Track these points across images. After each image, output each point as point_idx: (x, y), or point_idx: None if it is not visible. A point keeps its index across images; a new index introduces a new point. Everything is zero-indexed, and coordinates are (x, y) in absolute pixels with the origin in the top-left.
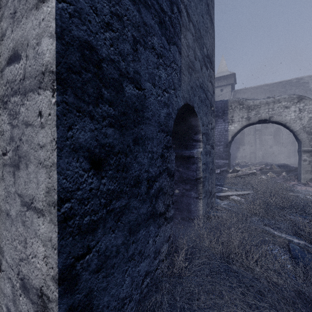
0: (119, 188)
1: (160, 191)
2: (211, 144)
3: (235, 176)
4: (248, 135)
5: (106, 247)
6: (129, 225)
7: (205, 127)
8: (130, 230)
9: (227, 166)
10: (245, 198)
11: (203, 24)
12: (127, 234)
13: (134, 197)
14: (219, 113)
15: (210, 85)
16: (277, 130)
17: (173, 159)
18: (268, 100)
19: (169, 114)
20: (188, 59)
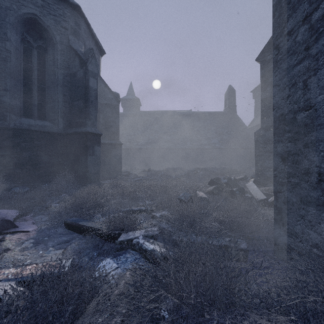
0: (293, 172)
1: None
2: None
3: None
4: None
5: (287, 196)
6: (300, 196)
7: None
8: (301, 200)
9: None
10: None
11: None
12: (299, 200)
13: (304, 181)
14: None
15: None
16: None
17: None
18: None
19: None
20: None
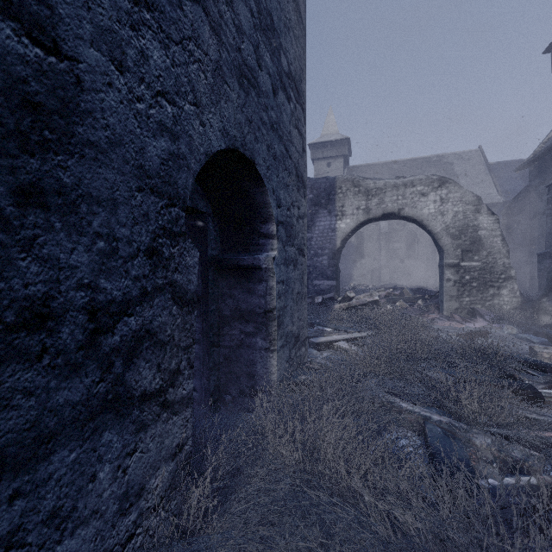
0: None
1: (146, 339)
2: (299, 245)
3: (347, 308)
4: (369, 241)
5: None
6: None
7: (284, 211)
8: (1, 461)
9: (334, 291)
10: (361, 345)
11: (278, 6)
12: None
13: (21, 361)
14: (322, 200)
15: (296, 134)
16: (411, 234)
17: (194, 265)
18: (397, 182)
19: (180, 157)
20: (239, 56)
